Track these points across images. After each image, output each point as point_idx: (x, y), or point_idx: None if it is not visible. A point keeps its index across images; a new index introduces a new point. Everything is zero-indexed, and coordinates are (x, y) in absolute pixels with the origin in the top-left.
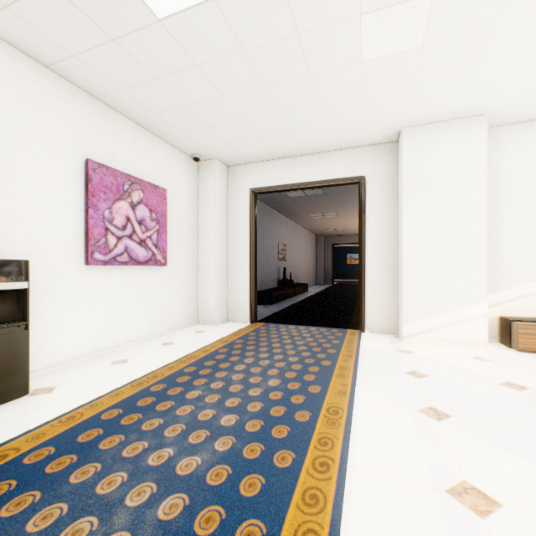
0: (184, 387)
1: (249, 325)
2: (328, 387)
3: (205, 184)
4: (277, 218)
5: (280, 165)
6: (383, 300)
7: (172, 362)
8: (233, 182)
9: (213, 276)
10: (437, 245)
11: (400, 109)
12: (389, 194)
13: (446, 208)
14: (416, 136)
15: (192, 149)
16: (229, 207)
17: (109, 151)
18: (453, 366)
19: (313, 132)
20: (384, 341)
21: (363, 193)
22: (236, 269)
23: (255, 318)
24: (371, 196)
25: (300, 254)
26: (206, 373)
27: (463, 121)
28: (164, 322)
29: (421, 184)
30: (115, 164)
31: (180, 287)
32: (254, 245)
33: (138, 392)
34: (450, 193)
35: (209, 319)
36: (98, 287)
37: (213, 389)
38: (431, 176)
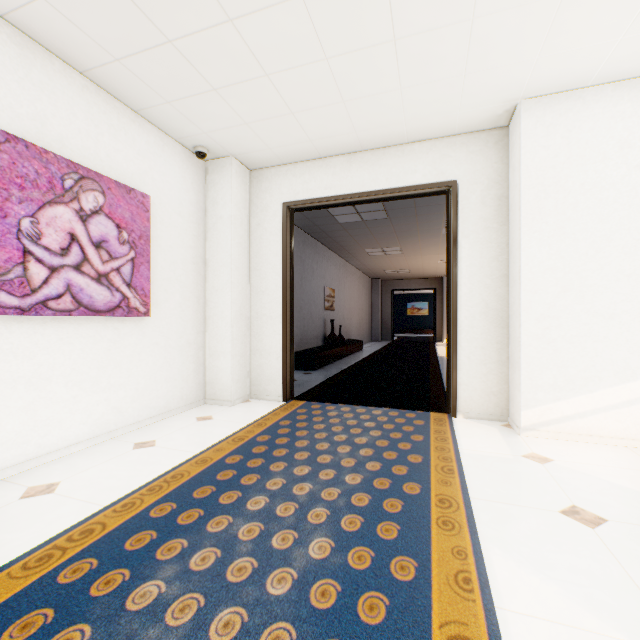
0: (133, 568)
1: (282, 405)
2: (430, 561)
3: (216, 195)
4: (323, 253)
5: (327, 167)
6: (486, 369)
7: (134, 490)
8: (258, 194)
9: (227, 333)
10: (578, 284)
11: (527, 58)
12: (493, 208)
13: (593, 224)
14: (543, 113)
15: (192, 137)
16: (252, 230)
17: (33, 117)
18: (635, 493)
19: (381, 106)
20: (493, 435)
21: (453, 206)
22: (263, 321)
23: (290, 394)
24: (466, 211)
25: (352, 302)
26: (189, 523)
27: (621, 86)
28: (146, 405)
29: (552, 188)
30: (46, 142)
31: (175, 350)
32: (289, 287)
33: (26, 589)
34: (600, 200)
35: (222, 397)
36: (8, 354)
37: (191, 576)
38: (568, 174)
